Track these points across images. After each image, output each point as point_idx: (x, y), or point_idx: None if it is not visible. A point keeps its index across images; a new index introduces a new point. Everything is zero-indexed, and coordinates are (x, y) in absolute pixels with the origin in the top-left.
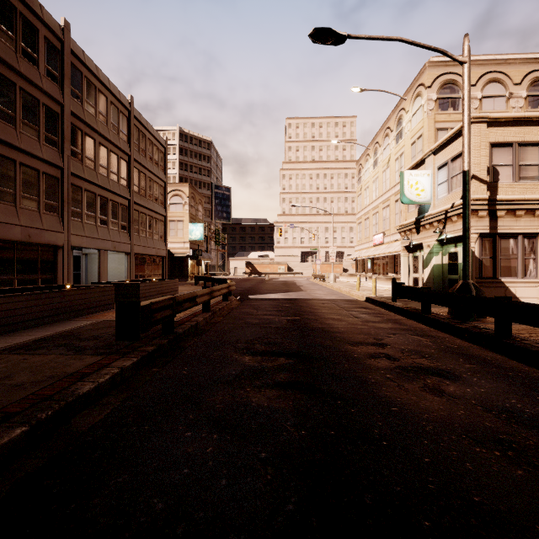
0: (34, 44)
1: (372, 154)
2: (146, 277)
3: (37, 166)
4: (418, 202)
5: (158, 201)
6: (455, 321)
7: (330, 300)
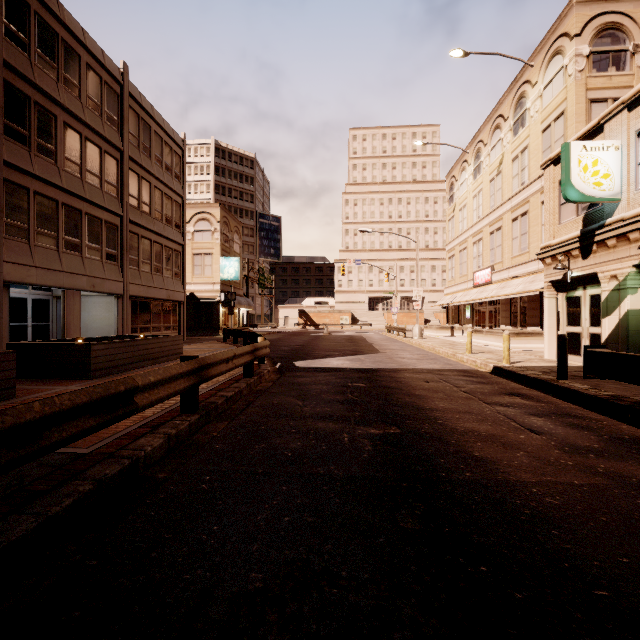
0: None
1: (472, 159)
2: (151, 331)
3: None
4: (597, 198)
5: (172, 223)
6: None
7: (434, 372)
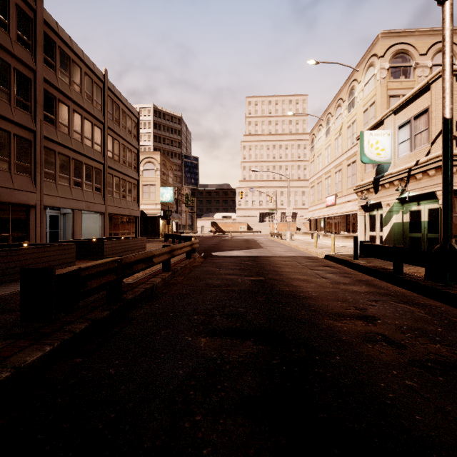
0: (5, 10)
1: (325, 124)
2: (119, 235)
3: (8, 128)
4: (378, 161)
5: (131, 166)
6: (437, 284)
7: (291, 257)
